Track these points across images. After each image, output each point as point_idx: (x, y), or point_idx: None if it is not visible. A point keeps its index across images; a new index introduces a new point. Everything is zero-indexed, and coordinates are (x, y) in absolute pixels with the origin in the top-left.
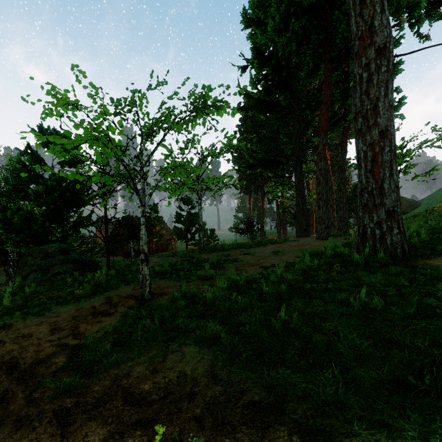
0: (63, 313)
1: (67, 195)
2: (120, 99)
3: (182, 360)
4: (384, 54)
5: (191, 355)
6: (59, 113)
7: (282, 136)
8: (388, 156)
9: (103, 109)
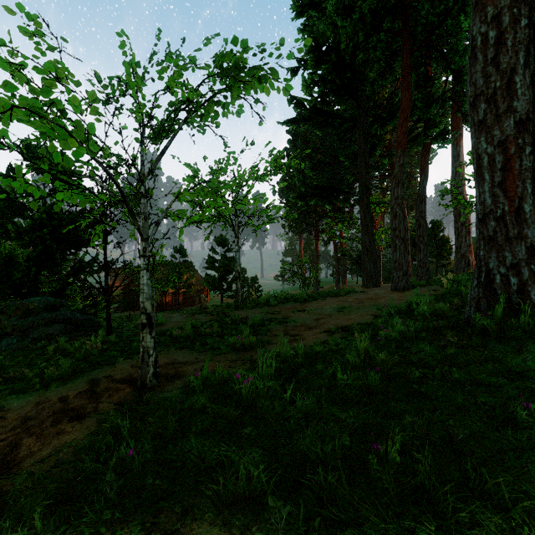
0: (12, 410)
1: (62, 233)
2: (111, 78)
3: None
4: None
5: None
6: None
7: (343, 158)
8: (530, 160)
9: (61, 67)
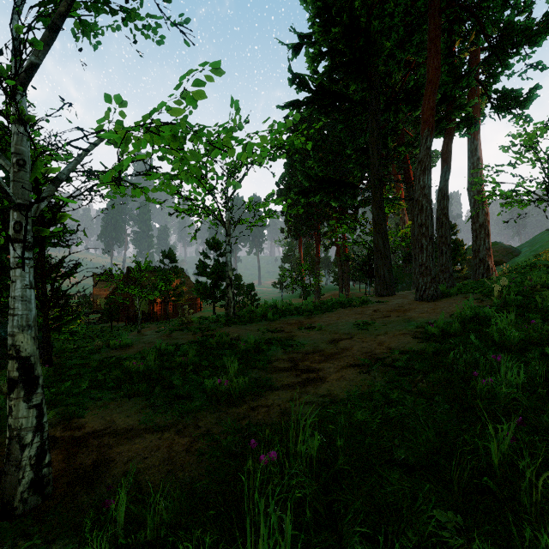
0: None
1: None
2: None
3: None
4: None
5: None
6: None
7: (350, 151)
8: None
9: None
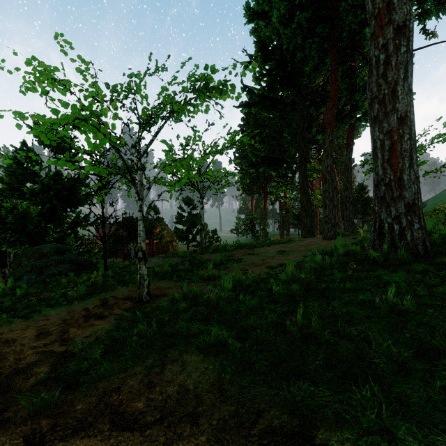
0: (53, 316)
1: (64, 194)
2: (116, 85)
3: (183, 372)
4: (403, 33)
5: (194, 365)
6: (43, 89)
7: (286, 134)
8: (408, 144)
9: (95, 89)
